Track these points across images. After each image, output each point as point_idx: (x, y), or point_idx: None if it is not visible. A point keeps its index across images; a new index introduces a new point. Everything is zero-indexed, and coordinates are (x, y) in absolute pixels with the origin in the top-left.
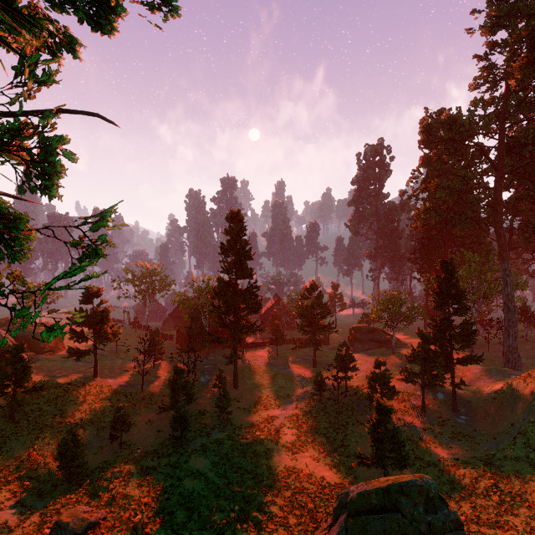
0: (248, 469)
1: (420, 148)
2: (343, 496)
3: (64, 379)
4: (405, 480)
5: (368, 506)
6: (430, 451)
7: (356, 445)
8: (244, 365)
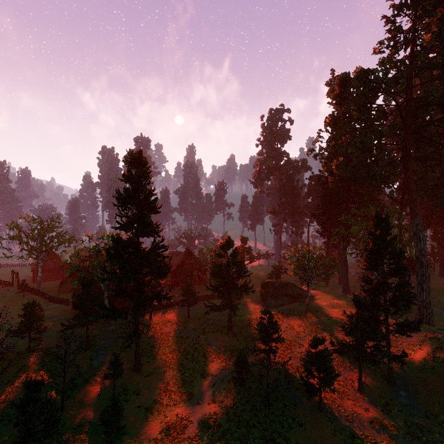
0: None
1: (333, 104)
2: None
3: None
4: None
5: None
6: None
7: None
8: (150, 335)
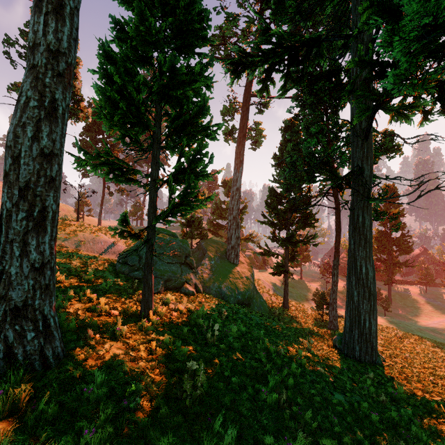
0: (411, 330)
1: None
2: None
3: None
4: None
5: None
6: None
7: None
8: (394, 293)
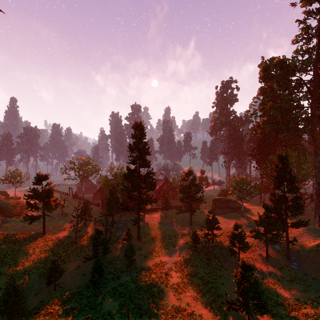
0: (146, 309)
1: (260, 82)
2: None
3: (22, 236)
4: None
5: None
6: (277, 292)
7: (223, 287)
8: (144, 224)
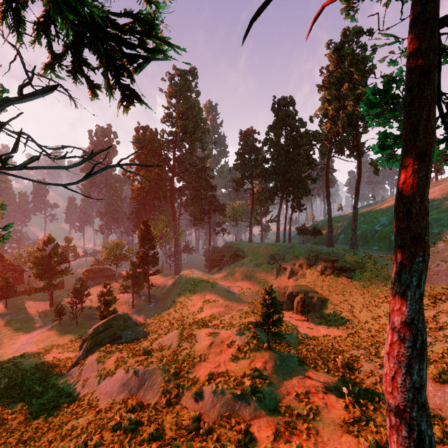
0: (2, 376)
1: (134, 148)
2: (85, 336)
3: None
4: (115, 315)
5: (98, 332)
6: None
7: None
8: None
